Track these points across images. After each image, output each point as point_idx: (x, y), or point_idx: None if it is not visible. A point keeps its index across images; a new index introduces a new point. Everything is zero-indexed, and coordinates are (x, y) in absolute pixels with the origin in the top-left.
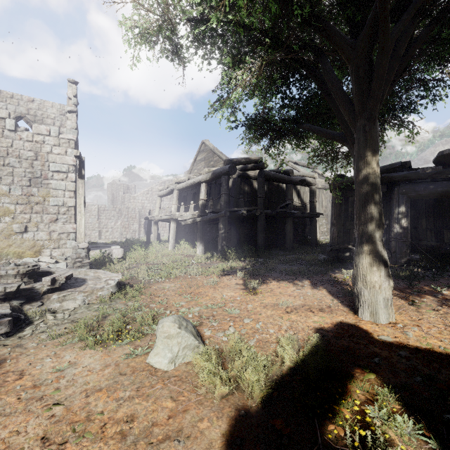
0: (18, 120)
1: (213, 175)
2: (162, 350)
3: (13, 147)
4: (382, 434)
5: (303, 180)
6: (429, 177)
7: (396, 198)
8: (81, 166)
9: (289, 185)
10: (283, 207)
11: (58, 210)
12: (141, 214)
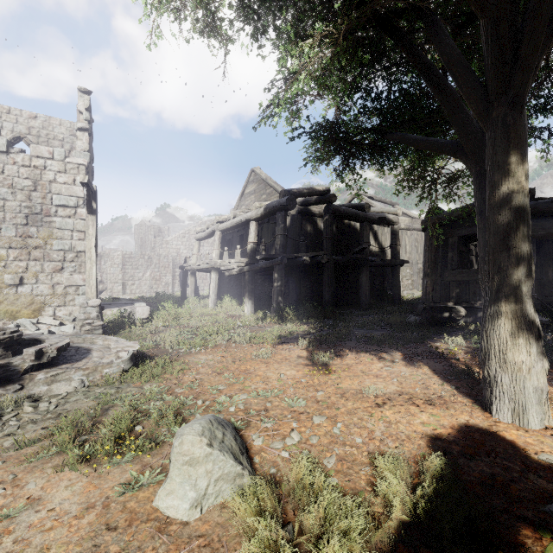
0: (17, 142)
1: (265, 210)
2: (180, 485)
3: (4, 173)
4: None
5: (382, 217)
6: None
7: None
8: (92, 198)
9: (364, 224)
10: (357, 252)
11: (63, 256)
12: (176, 262)
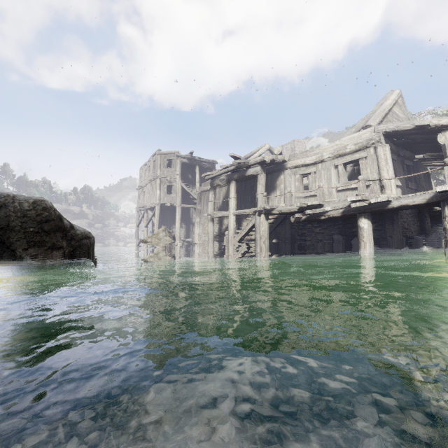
0: None
1: None
2: None
3: None
4: None
5: None
6: None
7: None
8: None
9: None
10: None
11: None
12: None
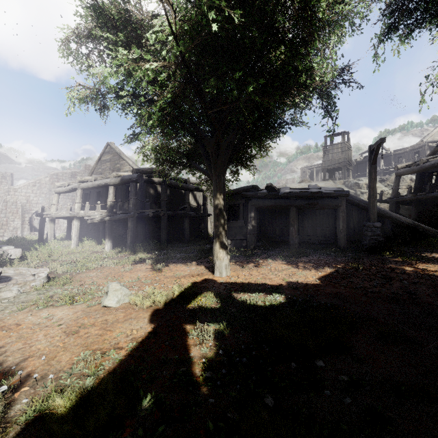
0: None
1: (122, 180)
2: (112, 297)
3: None
4: (205, 303)
5: (198, 187)
6: (265, 196)
7: (250, 208)
8: None
9: (187, 192)
10: (182, 209)
11: None
12: (25, 208)
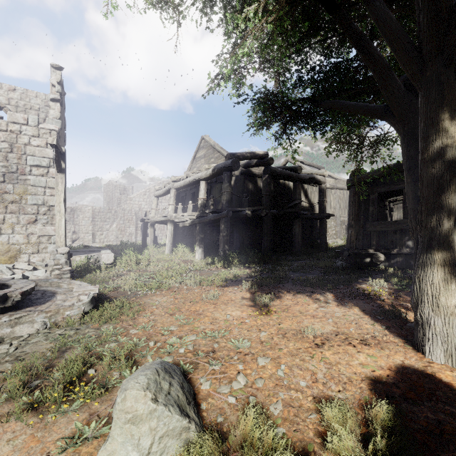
0: None
1: (213, 171)
2: (122, 445)
3: None
4: None
5: (312, 178)
6: None
7: None
8: (61, 159)
9: (297, 184)
10: (291, 207)
11: (37, 210)
12: (138, 216)
